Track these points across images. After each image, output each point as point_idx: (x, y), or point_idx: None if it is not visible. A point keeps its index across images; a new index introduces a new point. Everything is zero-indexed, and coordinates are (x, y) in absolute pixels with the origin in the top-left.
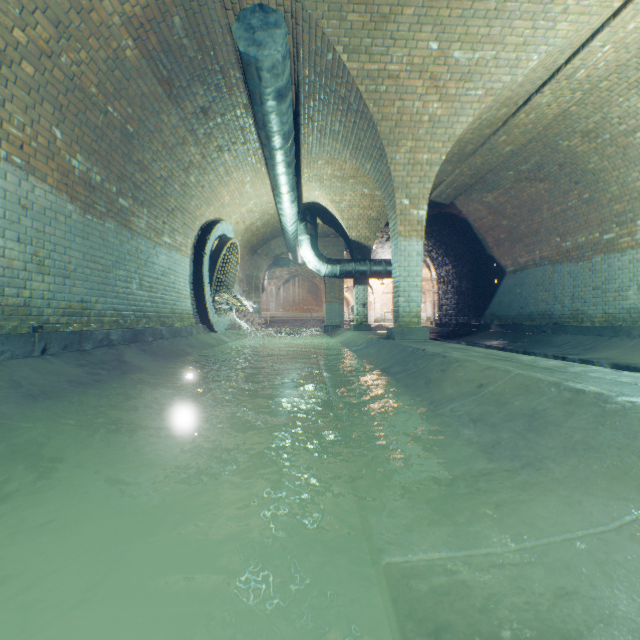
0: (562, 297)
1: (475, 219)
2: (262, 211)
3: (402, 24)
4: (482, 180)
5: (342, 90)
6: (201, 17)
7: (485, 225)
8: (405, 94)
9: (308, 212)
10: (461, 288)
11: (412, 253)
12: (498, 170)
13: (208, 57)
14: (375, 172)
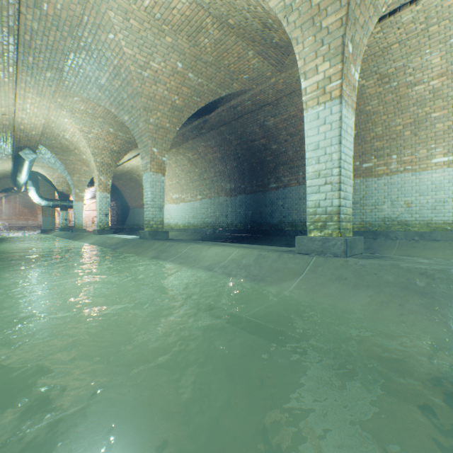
0: (142, 219)
1: (119, 187)
2: (2, 169)
3: (73, 153)
4: (117, 176)
5: (54, 158)
6: (4, 140)
7: (123, 190)
8: (76, 164)
9: (34, 176)
10: (119, 212)
11: (80, 206)
12: (120, 176)
13: (1, 144)
14: (68, 178)
